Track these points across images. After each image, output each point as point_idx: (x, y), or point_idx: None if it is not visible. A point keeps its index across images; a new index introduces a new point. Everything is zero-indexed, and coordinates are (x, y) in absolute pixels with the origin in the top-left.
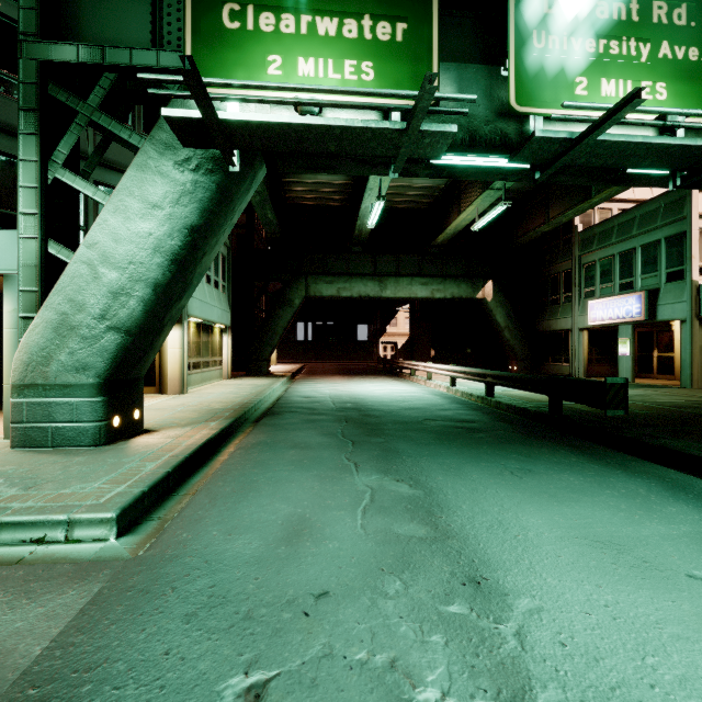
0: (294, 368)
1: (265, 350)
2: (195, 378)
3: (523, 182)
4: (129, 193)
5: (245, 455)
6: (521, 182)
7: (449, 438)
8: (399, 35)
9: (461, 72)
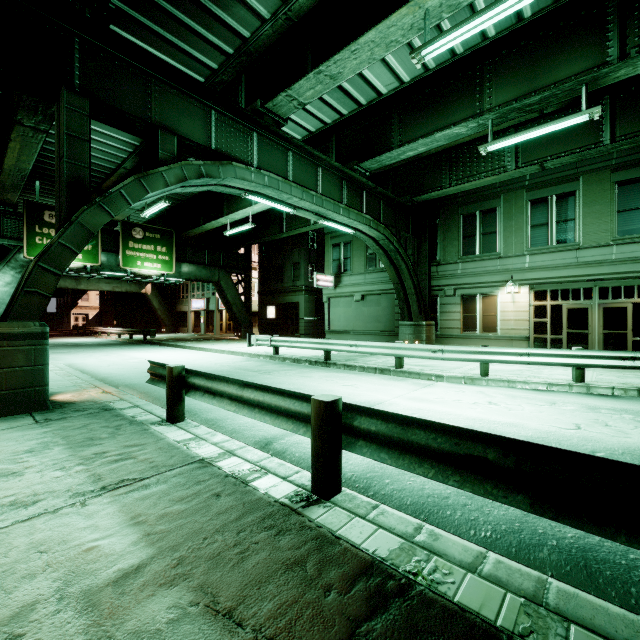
0: None
1: None
2: None
3: None
4: (0, 280)
5: None
6: None
7: (106, 345)
8: (90, 248)
9: (108, 255)
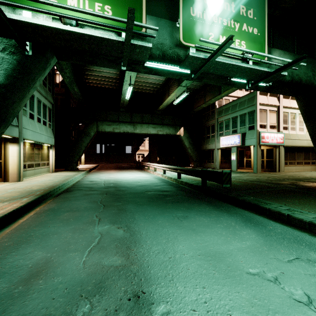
0: (92, 166)
1: (75, 157)
2: (30, 173)
3: (195, 85)
4: None
5: (35, 218)
6: (194, 85)
7: (154, 200)
8: None
9: (158, 22)
